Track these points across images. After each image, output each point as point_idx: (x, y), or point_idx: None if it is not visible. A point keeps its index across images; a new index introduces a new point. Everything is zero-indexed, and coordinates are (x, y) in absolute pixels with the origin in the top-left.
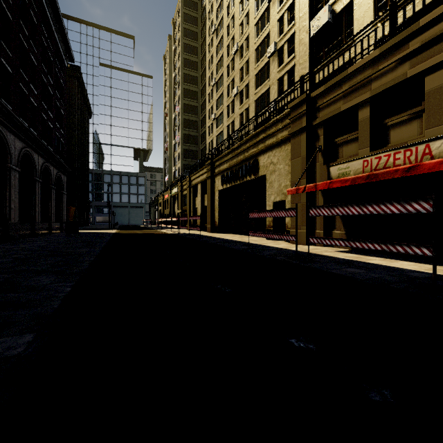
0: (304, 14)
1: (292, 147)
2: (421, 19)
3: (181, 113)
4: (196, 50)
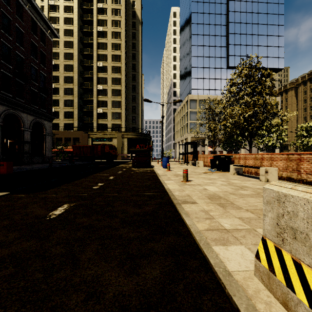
0: None
1: None
2: (71, 131)
3: None
4: None
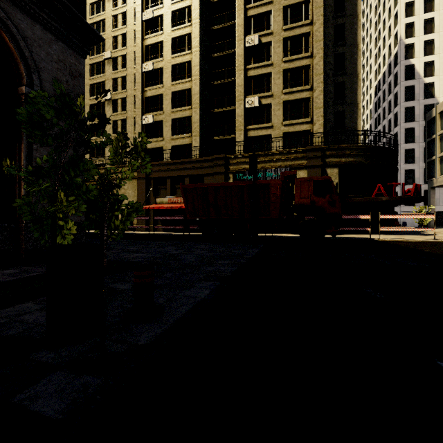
0: (139, 108)
1: (138, 184)
2: (184, 159)
3: None
4: None
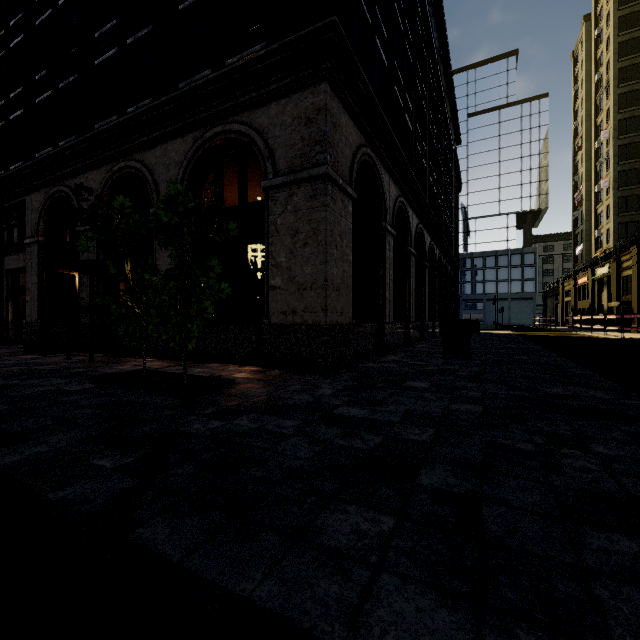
0: None
1: None
2: None
3: (612, 138)
4: None
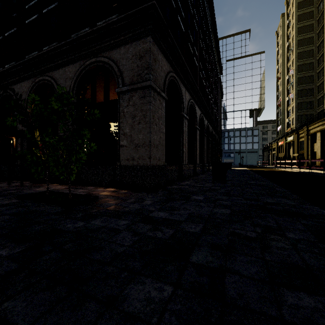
0: None
1: None
2: None
3: (294, 74)
4: (311, 14)
